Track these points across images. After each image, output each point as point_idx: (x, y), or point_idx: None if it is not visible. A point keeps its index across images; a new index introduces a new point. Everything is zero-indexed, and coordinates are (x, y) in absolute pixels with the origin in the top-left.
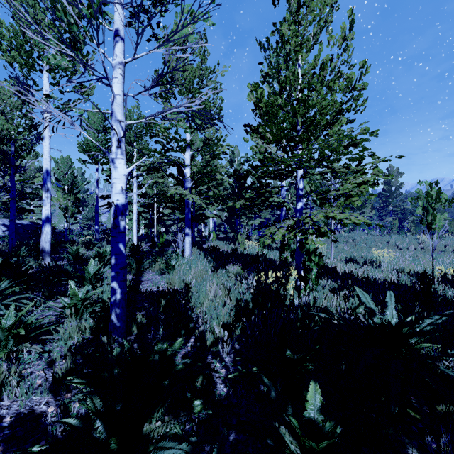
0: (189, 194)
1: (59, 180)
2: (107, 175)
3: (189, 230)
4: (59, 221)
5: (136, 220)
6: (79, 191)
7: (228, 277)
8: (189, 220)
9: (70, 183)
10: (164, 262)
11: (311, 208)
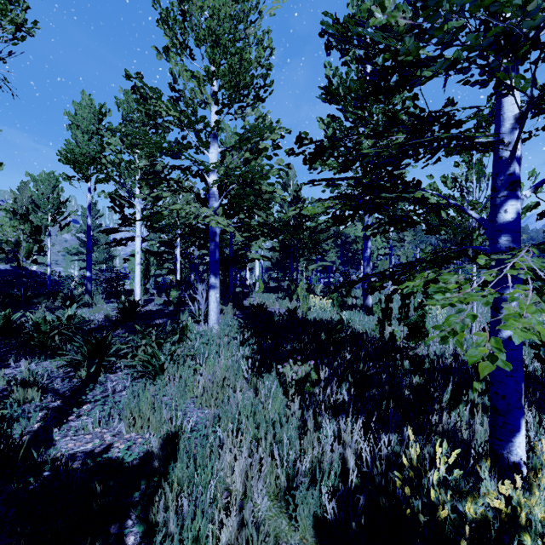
0: (213, 217)
1: (39, 206)
2: (112, 201)
3: (216, 280)
4: (67, 266)
5: (140, 264)
6: (69, 223)
7: (284, 386)
8: (216, 263)
9: (54, 210)
10: (154, 345)
11: (391, 247)
